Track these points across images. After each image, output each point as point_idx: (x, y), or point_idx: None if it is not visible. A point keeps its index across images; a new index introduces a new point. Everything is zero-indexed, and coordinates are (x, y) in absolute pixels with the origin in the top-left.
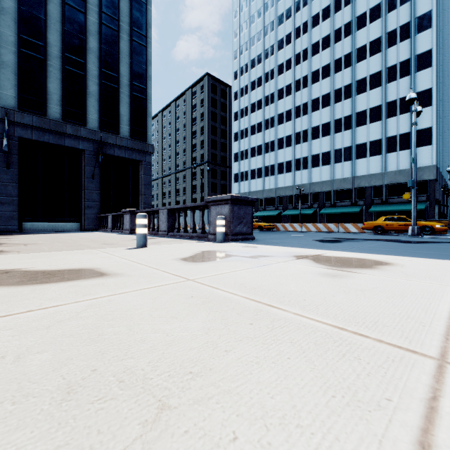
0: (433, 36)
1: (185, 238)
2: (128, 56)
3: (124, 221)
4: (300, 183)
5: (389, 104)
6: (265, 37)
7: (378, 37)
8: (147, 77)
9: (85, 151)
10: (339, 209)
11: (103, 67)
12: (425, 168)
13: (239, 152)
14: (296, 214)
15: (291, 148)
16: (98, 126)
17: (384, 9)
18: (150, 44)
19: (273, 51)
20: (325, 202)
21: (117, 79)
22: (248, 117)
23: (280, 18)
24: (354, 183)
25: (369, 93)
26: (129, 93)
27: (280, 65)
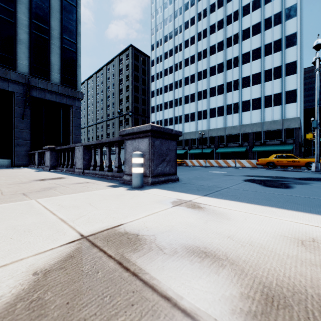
0: (298, 22)
1: (98, 178)
2: (58, 12)
3: (46, 157)
4: (201, 129)
5: (266, 72)
6: (175, 19)
7: (258, 22)
8: (77, 33)
9: (15, 93)
10: (230, 149)
11: (33, 18)
12: (292, 119)
13: (155, 106)
14: (198, 152)
15: (194, 103)
16: (29, 72)
17: (263, 1)
18: (80, 5)
19: (181, 30)
20: (220, 144)
21: (48, 31)
22: (162, 79)
23: (186, 5)
24: (240, 130)
25: (252, 63)
26: (59, 45)
27: (186, 41)
